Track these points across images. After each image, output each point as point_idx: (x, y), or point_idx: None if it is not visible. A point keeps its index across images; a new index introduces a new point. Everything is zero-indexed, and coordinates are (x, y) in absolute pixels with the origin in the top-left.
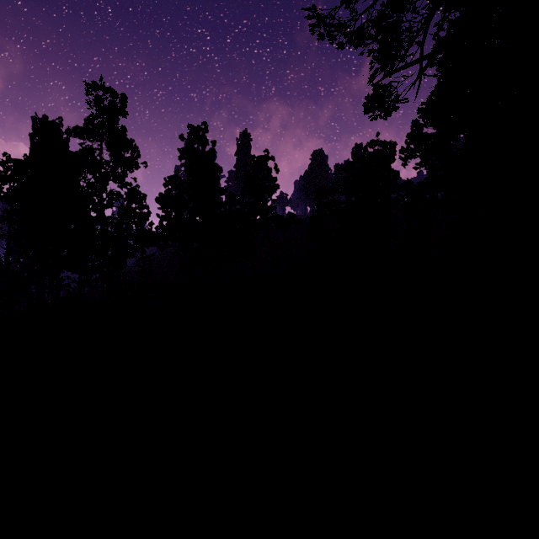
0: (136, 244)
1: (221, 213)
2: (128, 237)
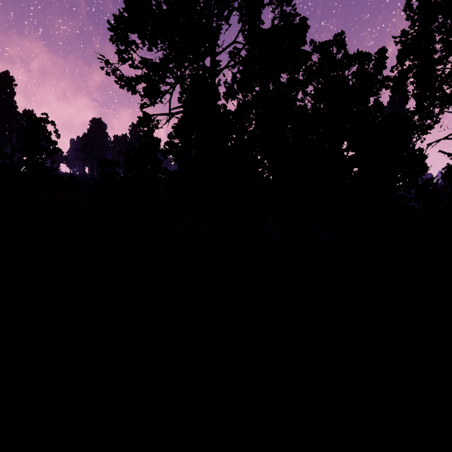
0: None
1: None
2: None
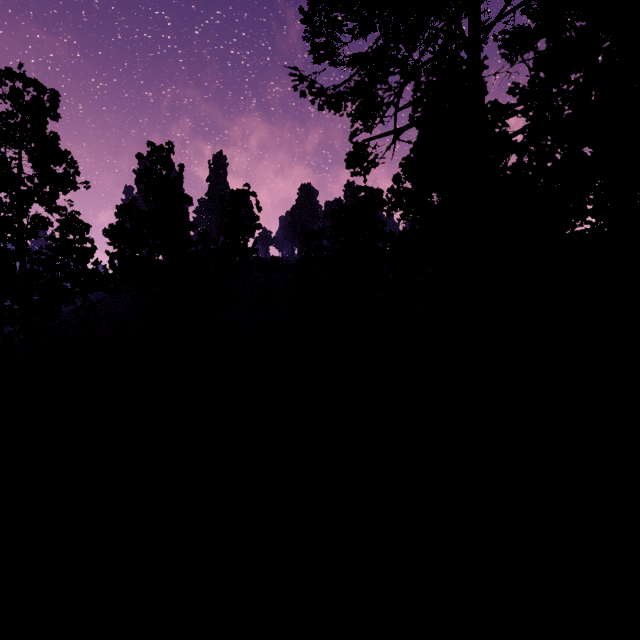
0: (75, 288)
1: (191, 253)
2: (64, 279)
